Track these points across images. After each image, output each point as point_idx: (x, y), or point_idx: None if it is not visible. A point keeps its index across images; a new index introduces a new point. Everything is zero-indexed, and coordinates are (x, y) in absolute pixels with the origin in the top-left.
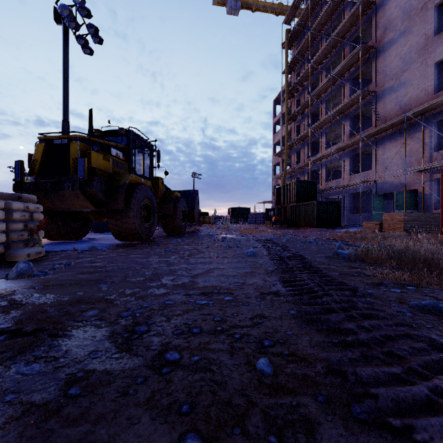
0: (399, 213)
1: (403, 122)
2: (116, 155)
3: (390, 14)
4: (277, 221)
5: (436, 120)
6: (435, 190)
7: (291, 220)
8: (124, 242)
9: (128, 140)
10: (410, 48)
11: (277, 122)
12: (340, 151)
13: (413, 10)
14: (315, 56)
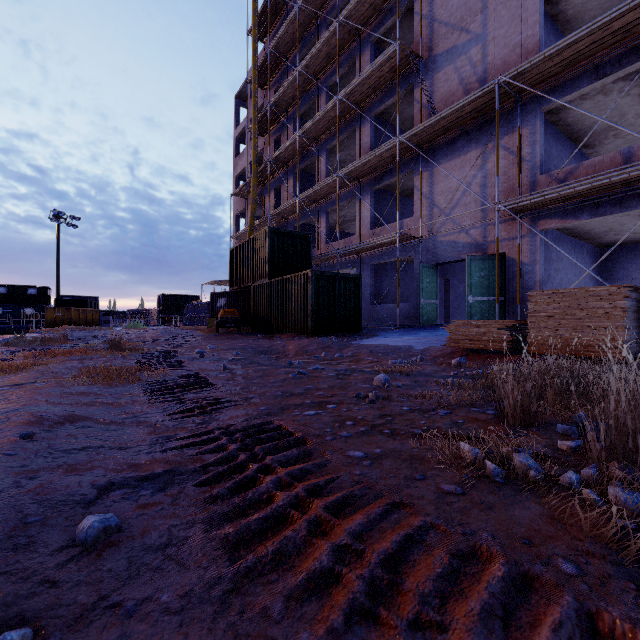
0: (607, 288)
1: (480, 112)
2: None
3: None
4: (227, 318)
5: (543, 109)
6: (540, 255)
7: (260, 317)
8: None
9: None
10: None
11: (241, 137)
12: (353, 180)
13: None
14: None
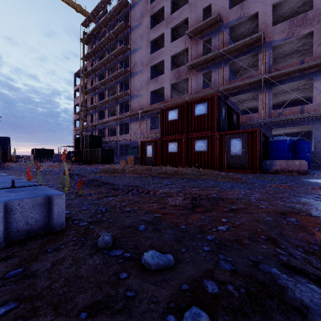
0: (132, 157)
1: (140, 114)
2: None
3: (136, 59)
4: (76, 160)
5: (151, 116)
6: None
7: (86, 159)
8: None
9: None
10: (143, 80)
11: (77, 89)
12: (115, 120)
13: (144, 63)
14: (102, 60)
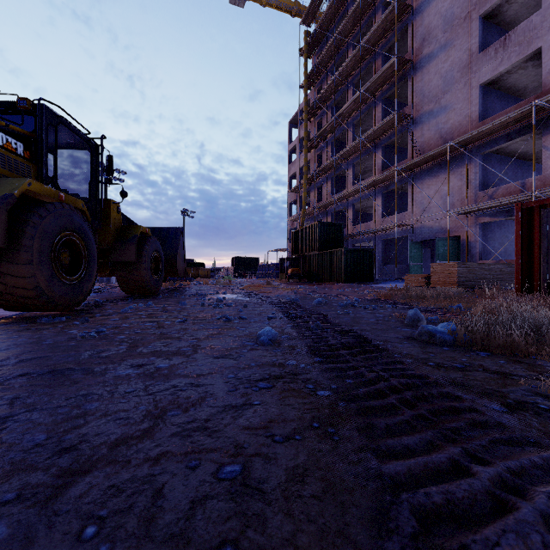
0: (452, 263)
1: (444, 154)
2: (6, 145)
3: (428, 22)
4: (294, 274)
5: (481, 153)
6: (480, 237)
7: (313, 273)
8: (27, 312)
9: (37, 121)
10: (452, 65)
11: (293, 149)
12: (370, 187)
13: (455, 19)
14: (341, 67)
